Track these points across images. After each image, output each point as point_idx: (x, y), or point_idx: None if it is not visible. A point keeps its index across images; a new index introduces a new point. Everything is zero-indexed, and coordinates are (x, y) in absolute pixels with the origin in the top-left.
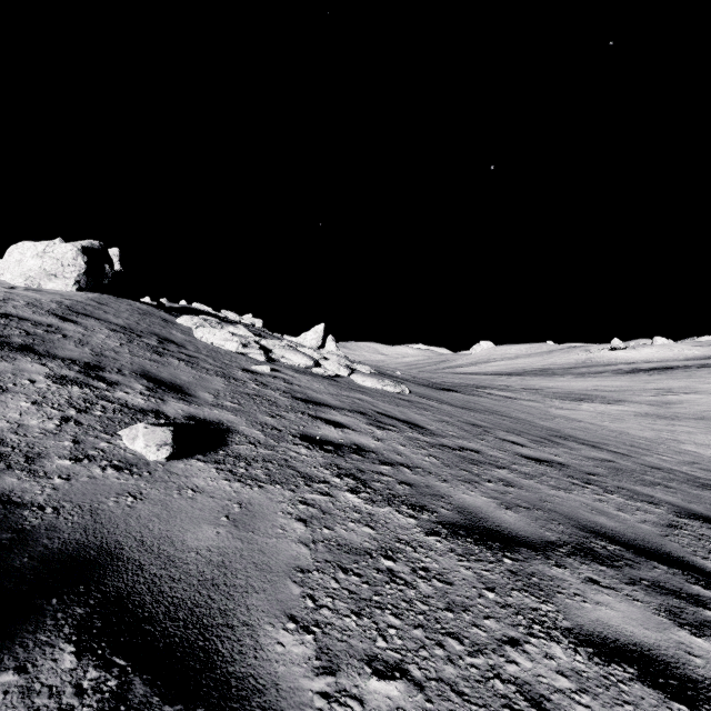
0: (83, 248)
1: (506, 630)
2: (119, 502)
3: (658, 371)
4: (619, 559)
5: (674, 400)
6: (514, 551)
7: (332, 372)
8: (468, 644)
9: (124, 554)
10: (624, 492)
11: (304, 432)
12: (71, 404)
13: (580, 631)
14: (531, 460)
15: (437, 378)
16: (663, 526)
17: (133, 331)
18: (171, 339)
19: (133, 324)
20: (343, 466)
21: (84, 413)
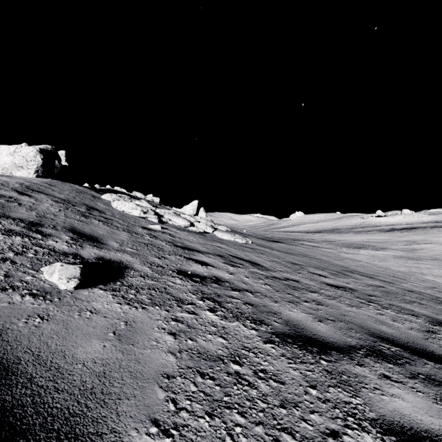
0: (41, 149)
1: (327, 423)
2: (28, 323)
3: (406, 230)
4: (400, 358)
5: (418, 248)
6: (328, 354)
7: (202, 230)
8: (299, 439)
9: (20, 368)
10: (395, 308)
11: (180, 268)
12: (11, 249)
13: (383, 421)
14: (332, 286)
15: (269, 234)
16: (424, 331)
17: (70, 202)
18: (96, 208)
19: (71, 198)
20: (206, 292)
21: (20, 255)
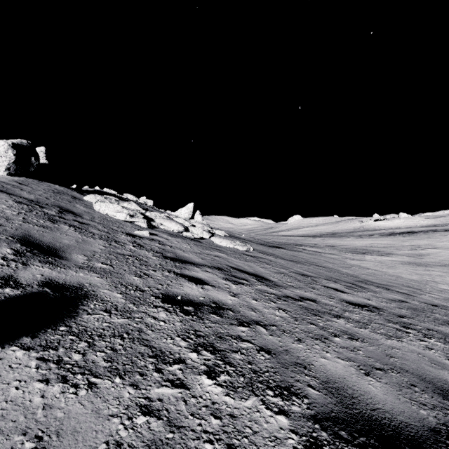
0: (13, 144)
1: None
2: None
3: (408, 234)
4: None
5: (424, 253)
6: None
7: (197, 235)
8: None
9: None
10: (437, 335)
11: (167, 292)
12: None
13: None
14: (355, 306)
15: (268, 239)
16: None
17: (39, 203)
18: (72, 210)
19: (42, 199)
20: (202, 331)
21: None
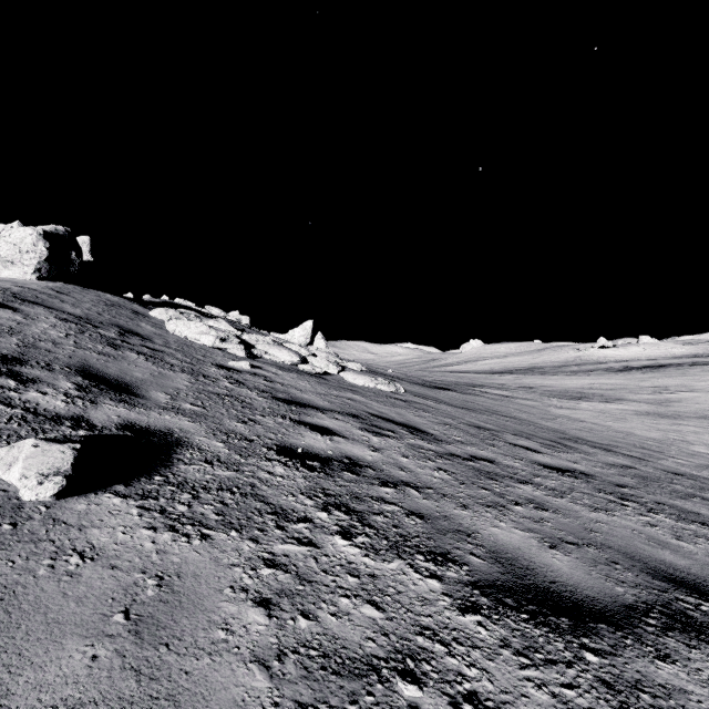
0: (46, 233)
1: None
2: None
3: (650, 369)
4: None
5: (673, 398)
6: (593, 633)
7: (320, 369)
8: None
9: None
10: (668, 510)
11: (283, 442)
12: None
13: None
14: (552, 470)
15: (429, 376)
16: None
17: (90, 322)
18: (137, 331)
19: (94, 315)
20: (332, 490)
21: None
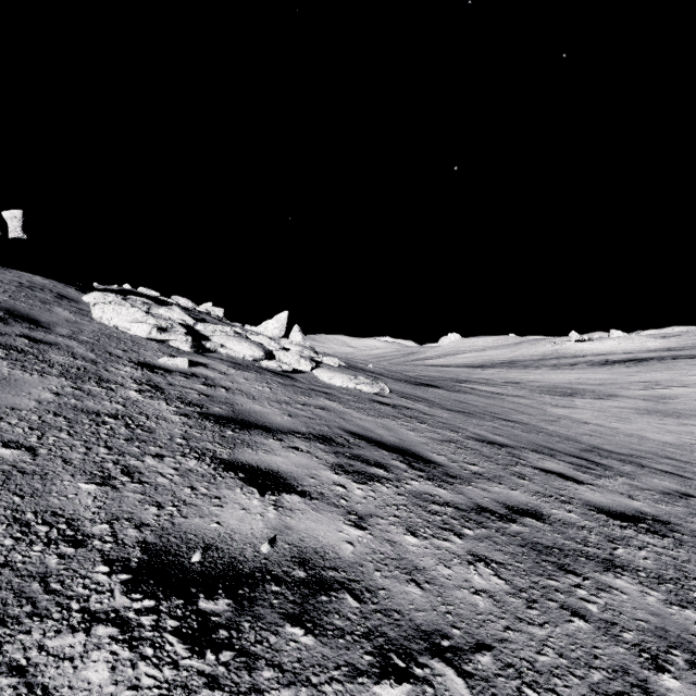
0: None
1: None
2: None
3: (633, 363)
4: None
5: (668, 394)
6: None
7: (288, 366)
8: None
9: None
10: None
11: (166, 533)
12: None
13: None
14: (620, 521)
15: (412, 371)
16: None
17: None
18: (35, 317)
19: None
20: None
21: None
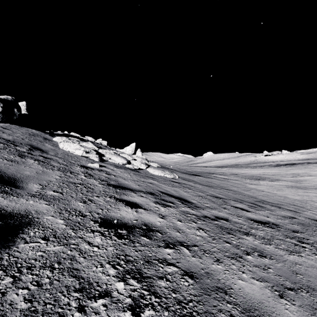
0: (1, 99)
1: None
2: None
3: (289, 165)
4: None
5: (302, 179)
6: None
7: (137, 167)
8: None
9: None
10: None
11: (106, 216)
12: None
13: None
14: (258, 223)
15: (189, 169)
16: None
17: (14, 143)
18: (40, 148)
19: (18, 139)
20: (131, 256)
21: None
